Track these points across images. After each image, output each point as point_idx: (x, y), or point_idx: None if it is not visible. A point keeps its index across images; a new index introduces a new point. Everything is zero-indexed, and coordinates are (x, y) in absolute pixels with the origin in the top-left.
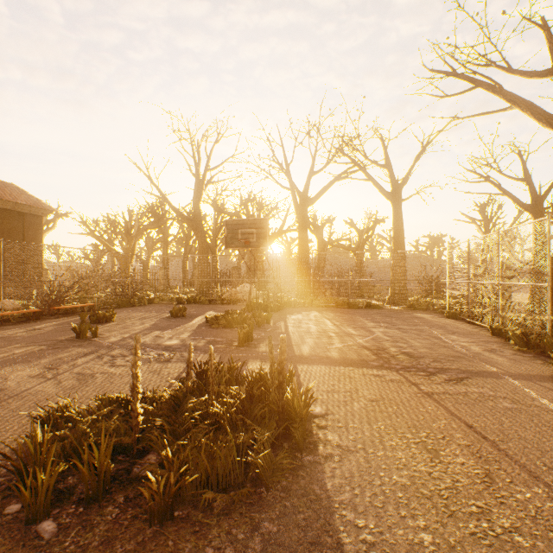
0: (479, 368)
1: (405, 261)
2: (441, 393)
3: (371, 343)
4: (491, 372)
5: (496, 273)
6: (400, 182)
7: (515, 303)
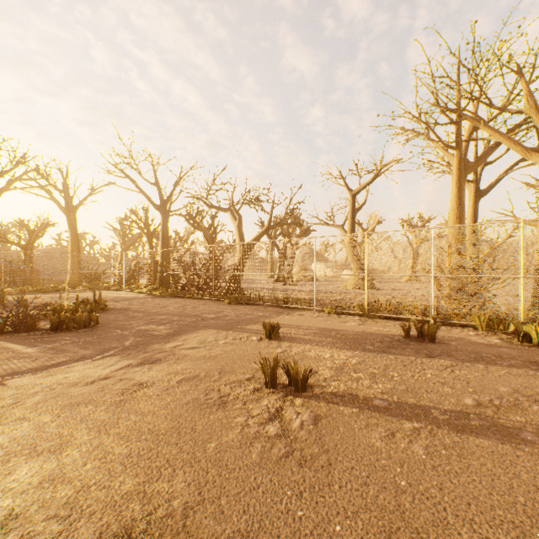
0: (135, 298)
1: (81, 259)
2: (128, 302)
3: (91, 299)
4: (139, 298)
5: (133, 267)
6: (77, 205)
7: (142, 284)
